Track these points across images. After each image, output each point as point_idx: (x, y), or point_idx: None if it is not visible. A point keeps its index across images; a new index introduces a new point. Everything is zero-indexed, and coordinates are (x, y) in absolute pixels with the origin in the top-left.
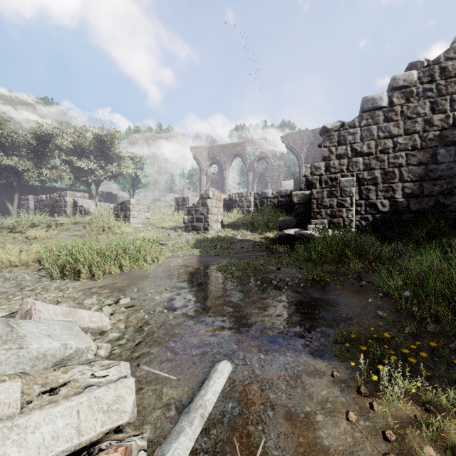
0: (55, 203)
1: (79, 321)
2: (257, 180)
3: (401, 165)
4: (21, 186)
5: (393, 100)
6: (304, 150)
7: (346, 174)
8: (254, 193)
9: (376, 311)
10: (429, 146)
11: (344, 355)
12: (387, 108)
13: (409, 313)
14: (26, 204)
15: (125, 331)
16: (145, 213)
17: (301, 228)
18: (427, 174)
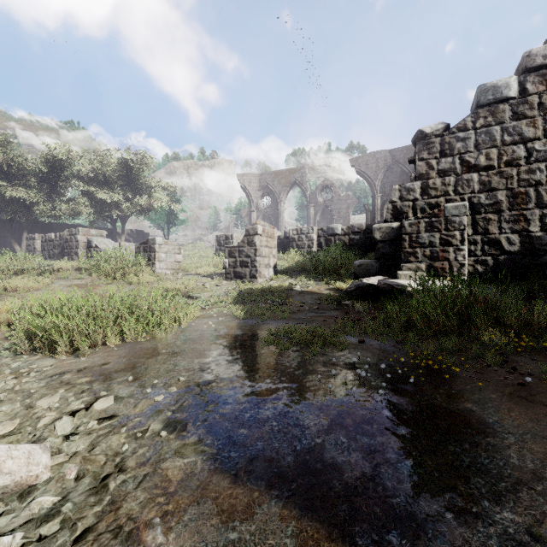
0: (65, 243)
1: None
2: (320, 214)
3: (539, 183)
4: (31, 223)
5: (527, 86)
6: (380, 176)
7: (453, 198)
8: (317, 229)
9: None
10: None
11: None
12: (516, 100)
13: None
14: (31, 245)
15: (70, 490)
16: (176, 255)
17: (386, 275)
18: None
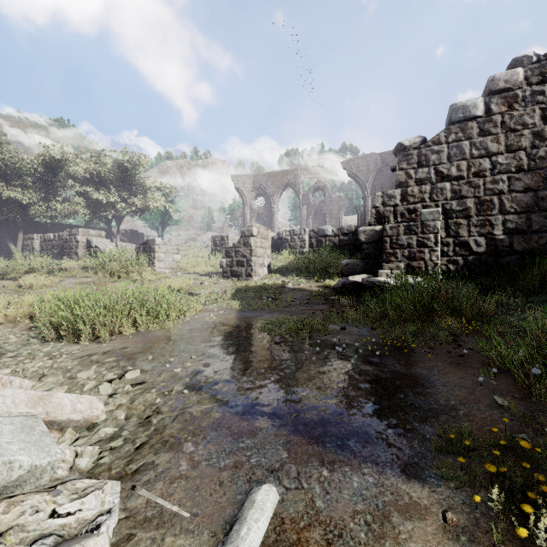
0: (65, 243)
1: (54, 412)
2: (313, 215)
3: (502, 192)
4: (27, 223)
5: (491, 107)
6: (370, 178)
7: (429, 205)
8: (309, 230)
9: (492, 396)
10: (540, 166)
11: (458, 478)
12: (483, 118)
13: (543, 402)
14: (30, 245)
15: (124, 424)
16: (174, 255)
17: (370, 274)
18: (537, 203)
